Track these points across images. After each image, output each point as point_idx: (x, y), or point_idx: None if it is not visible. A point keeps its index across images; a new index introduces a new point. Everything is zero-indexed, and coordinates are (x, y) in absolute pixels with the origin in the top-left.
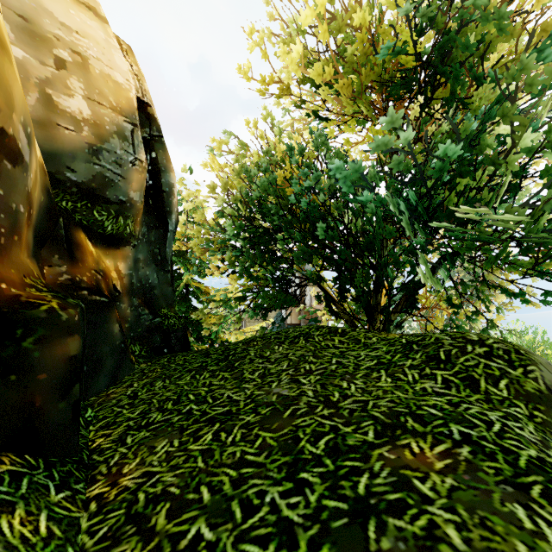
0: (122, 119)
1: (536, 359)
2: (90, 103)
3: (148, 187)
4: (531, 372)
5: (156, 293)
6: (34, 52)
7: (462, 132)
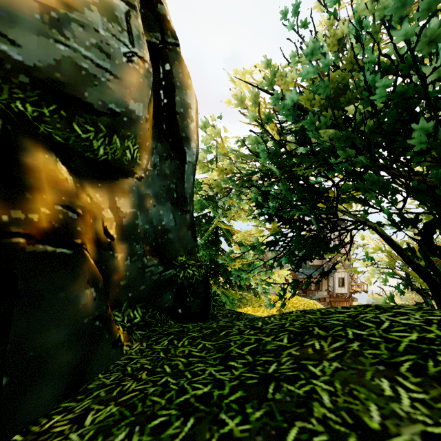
0: None
1: None
2: None
3: (161, 108)
4: None
5: (172, 238)
6: None
7: None
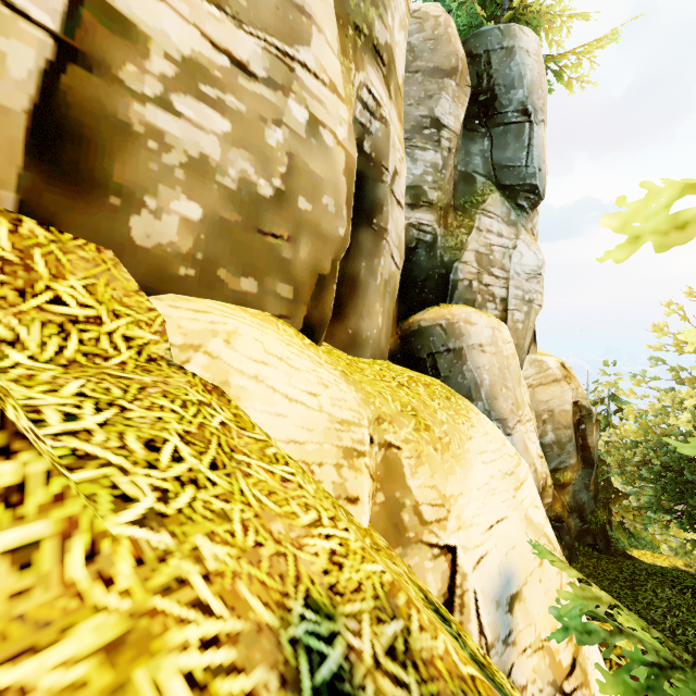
0: (569, 431)
1: None
2: (557, 433)
3: (581, 444)
4: None
5: (586, 506)
6: (538, 425)
7: None
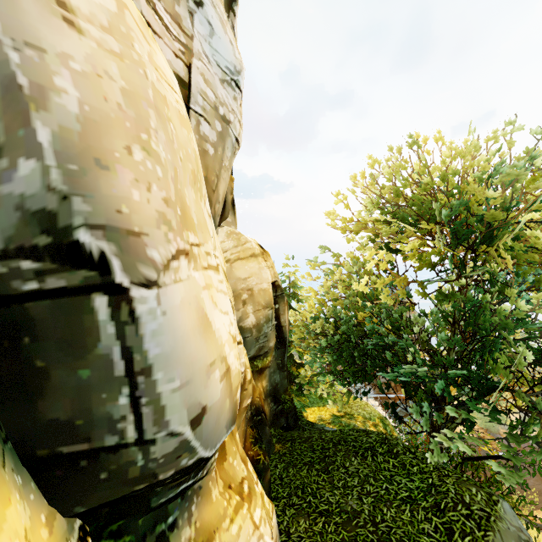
0: (267, 311)
1: (498, 527)
2: (255, 314)
3: (275, 325)
4: (487, 536)
5: (279, 387)
6: (236, 306)
7: (498, 314)
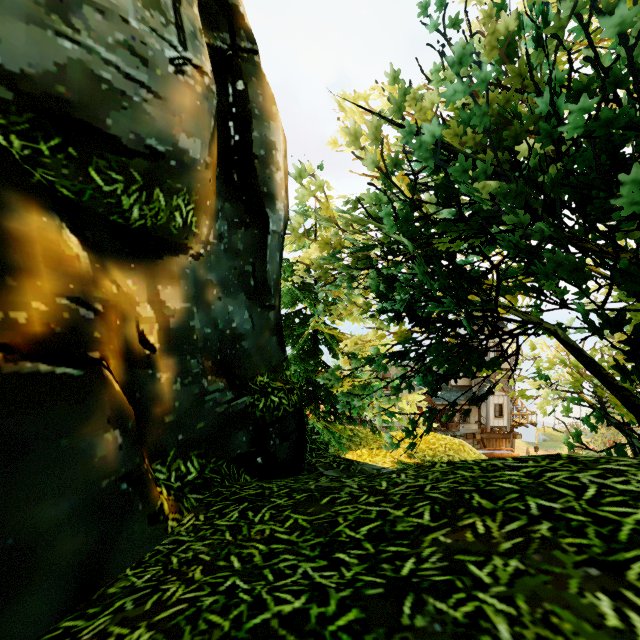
0: None
1: None
2: None
3: (231, 149)
4: None
5: (247, 347)
6: None
7: None
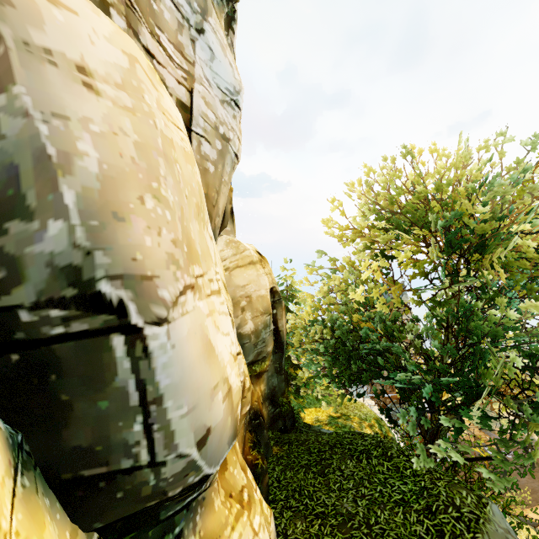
0: (265, 317)
1: (487, 529)
2: (253, 320)
3: (273, 330)
4: (476, 538)
5: (276, 390)
6: (235, 313)
7: (489, 321)
